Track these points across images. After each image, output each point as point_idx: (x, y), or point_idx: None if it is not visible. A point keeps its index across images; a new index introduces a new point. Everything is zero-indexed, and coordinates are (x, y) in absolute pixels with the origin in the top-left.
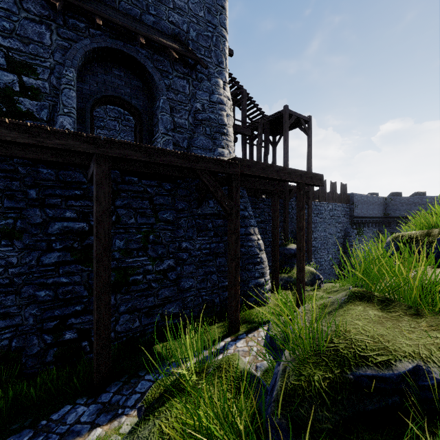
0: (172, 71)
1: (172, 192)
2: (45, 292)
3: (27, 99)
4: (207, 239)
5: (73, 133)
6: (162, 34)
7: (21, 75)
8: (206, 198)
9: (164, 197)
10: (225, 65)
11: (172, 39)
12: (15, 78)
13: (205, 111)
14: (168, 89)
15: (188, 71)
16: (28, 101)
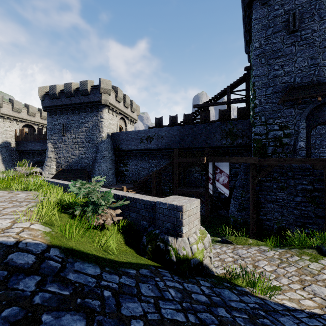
0: None
1: None
2: (296, 211)
3: (285, 138)
4: None
5: (316, 158)
6: None
7: (283, 130)
8: None
9: None
10: None
11: None
12: (281, 132)
13: None
14: None
15: None
16: (286, 139)
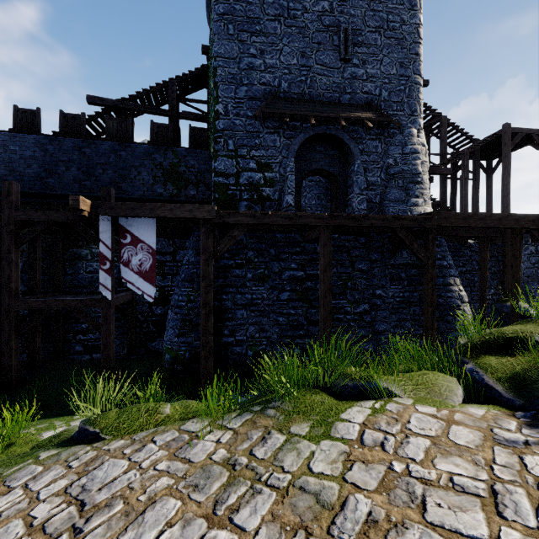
0: (365, 136)
1: (365, 245)
2: (282, 318)
3: (267, 188)
4: (400, 288)
5: (311, 214)
6: (357, 107)
7: (264, 172)
8: (399, 249)
9: (359, 250)
10: (419, 112)
11: (365, 108)
12: (261, 175)
13: (397, 165)
14: (362, 153)
15: (380, 131)
16: (268, 189)
